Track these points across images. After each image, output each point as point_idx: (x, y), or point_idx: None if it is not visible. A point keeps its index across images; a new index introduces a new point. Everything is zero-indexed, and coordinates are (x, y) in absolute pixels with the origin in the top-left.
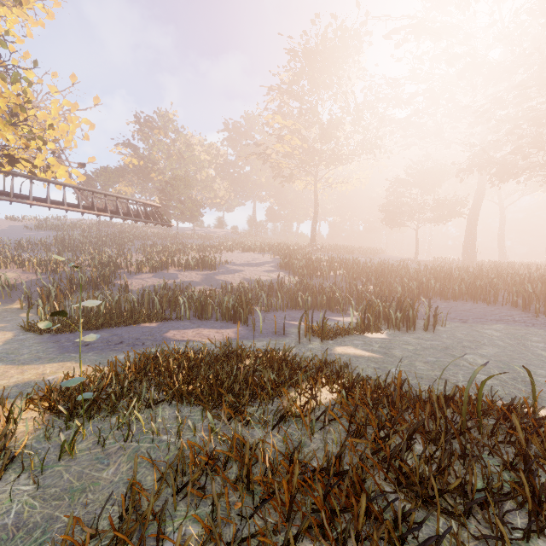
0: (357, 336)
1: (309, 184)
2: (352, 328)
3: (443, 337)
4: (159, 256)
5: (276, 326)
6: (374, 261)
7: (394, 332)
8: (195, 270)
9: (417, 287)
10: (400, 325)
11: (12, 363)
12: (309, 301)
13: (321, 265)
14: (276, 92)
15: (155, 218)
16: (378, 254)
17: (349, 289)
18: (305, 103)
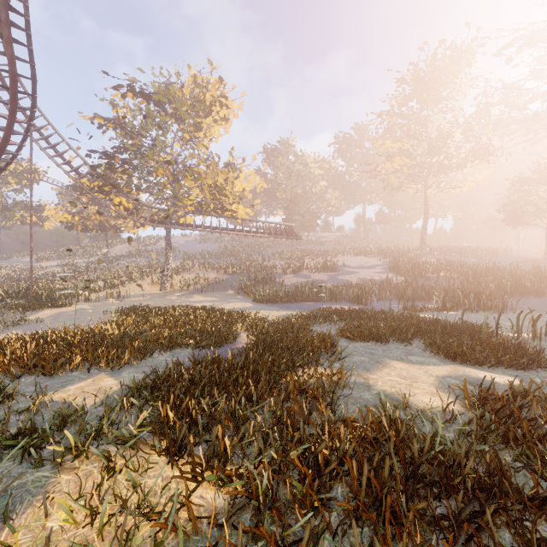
0: (436, 312)
1: (419, 190)
2: (434, 307)
3: (502, 317)
4: (294, 262)
5: (385, 307)
6: (487, 263)
7: (466, 312)
8: (321, 272)
9: (513, 286)
10: (472, 309)
11: (271, 311)
12: (410, 294)
13: (425, 268)
14: (386, 114)
15: (291, 235)
16: (497, 255)
17: (447, 287)
18: (414, 120)
